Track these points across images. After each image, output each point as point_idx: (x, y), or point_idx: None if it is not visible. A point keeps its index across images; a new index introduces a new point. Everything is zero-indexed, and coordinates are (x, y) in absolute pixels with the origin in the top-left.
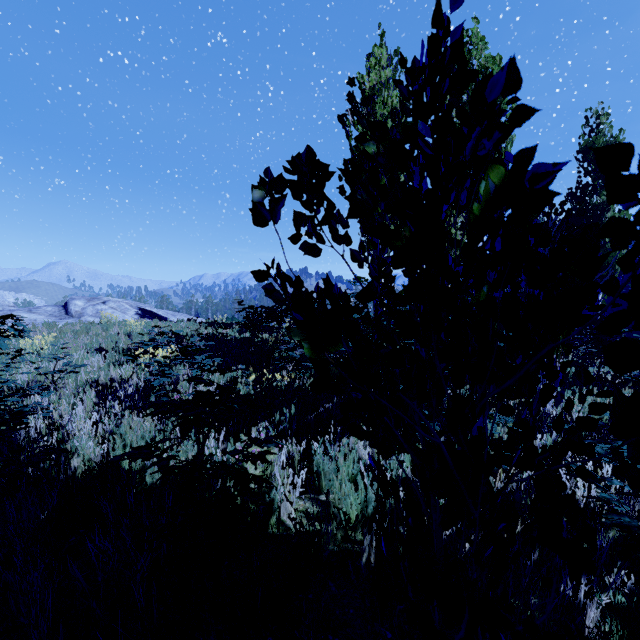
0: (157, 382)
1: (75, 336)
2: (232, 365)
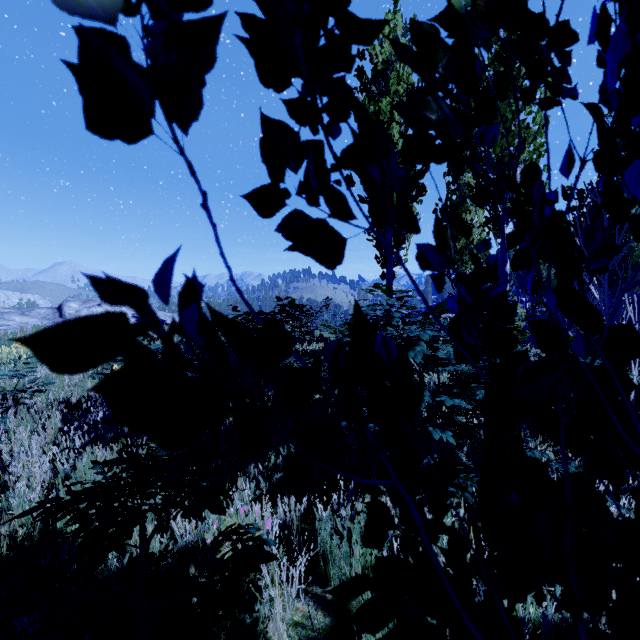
0: None
1: None
2: None
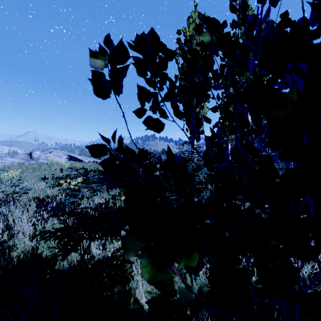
0: (67, 201)
1: (32, 170)
2: (114, 187)
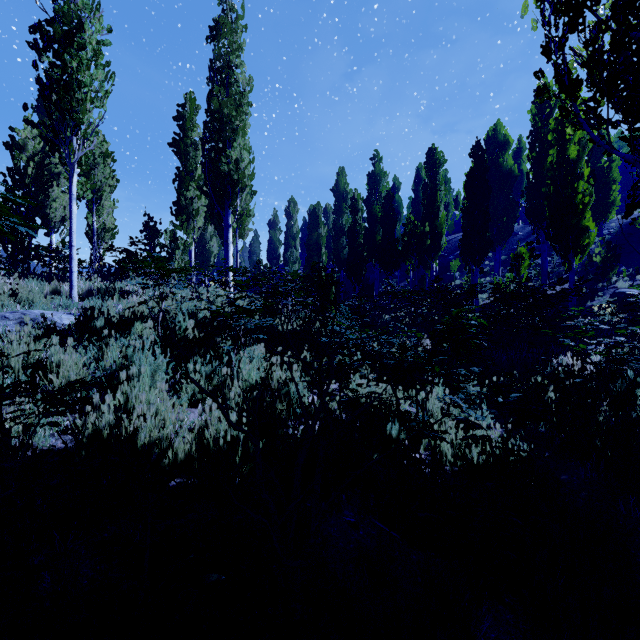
0: None
1: None
2: None
